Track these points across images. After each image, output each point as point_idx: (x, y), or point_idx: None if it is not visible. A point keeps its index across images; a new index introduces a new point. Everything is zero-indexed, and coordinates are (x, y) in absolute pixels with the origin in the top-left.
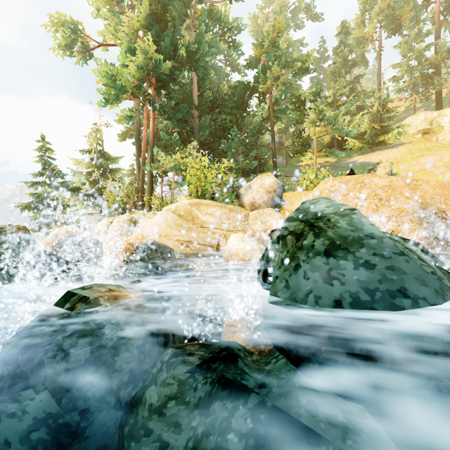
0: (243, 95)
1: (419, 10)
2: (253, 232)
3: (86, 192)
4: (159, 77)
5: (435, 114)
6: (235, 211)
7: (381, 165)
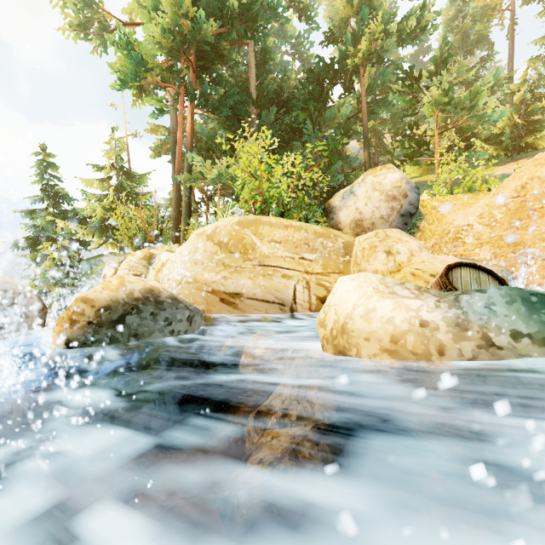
0: (322, 82)
1: None
2: None
3: (101, 223)
4: (199, 52)
5: None
6: (325, 235)
7: None
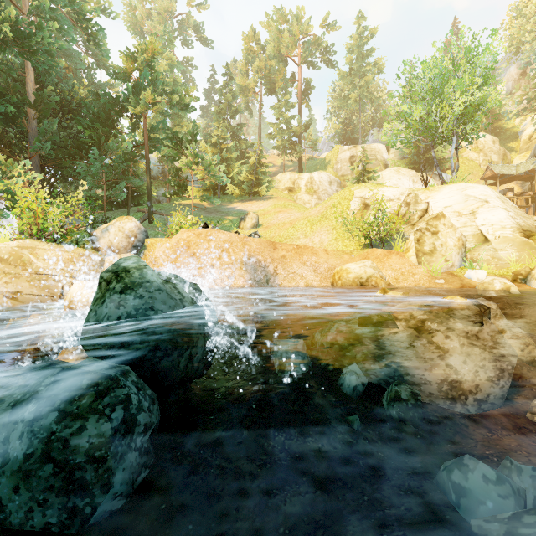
0: (109, 110)
1: (287, 83)
2: None
3: None
4: None
5: (296, 176)
6: (87, 255)
7: (249, 216)
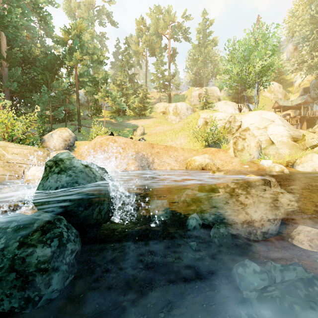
0: (53, 63)
1: (162, 50)
2: None
3: None
4: None
5: (167, 105)
6: (39, 151)
7: (139, 128)
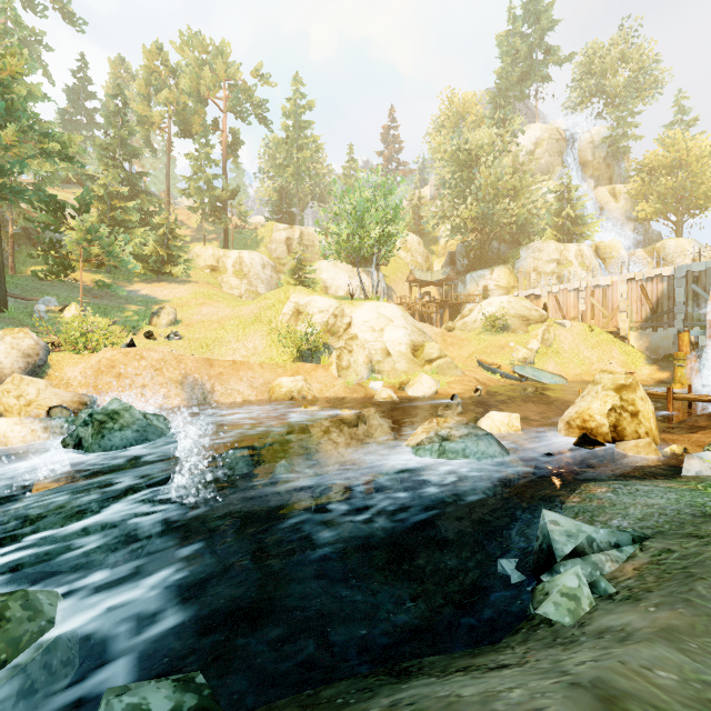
0: None
1: (209, 131)
2: (6, 407)
3: None
4: None
5: (222, 253)
6: None
7: (165, 311)
